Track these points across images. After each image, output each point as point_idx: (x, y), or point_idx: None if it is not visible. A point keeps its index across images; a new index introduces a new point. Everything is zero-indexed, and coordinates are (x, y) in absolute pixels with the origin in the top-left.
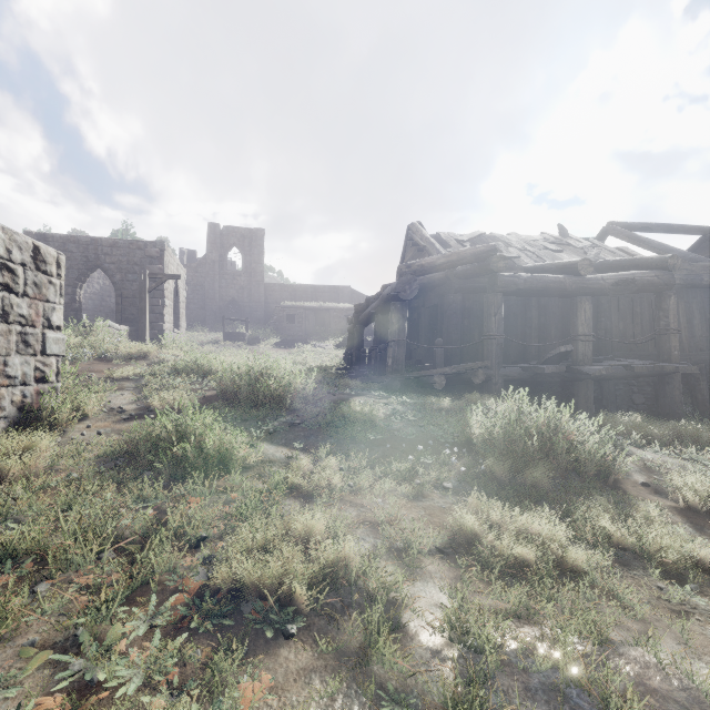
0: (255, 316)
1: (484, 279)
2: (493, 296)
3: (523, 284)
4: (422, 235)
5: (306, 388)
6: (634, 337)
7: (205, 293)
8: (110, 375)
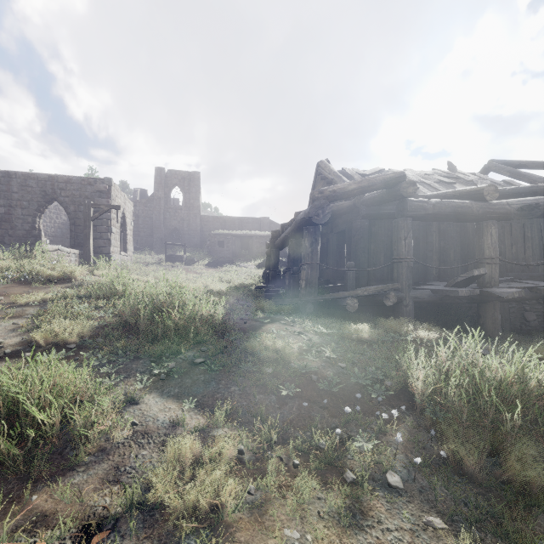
0: (193, 242)
1: (388, 206)
2: (402, 221)
3: (431, 209)
4: (330, 170)
5: (216, 316)
6: (525, 260)
7: (153, 223)
8: (17, 300)
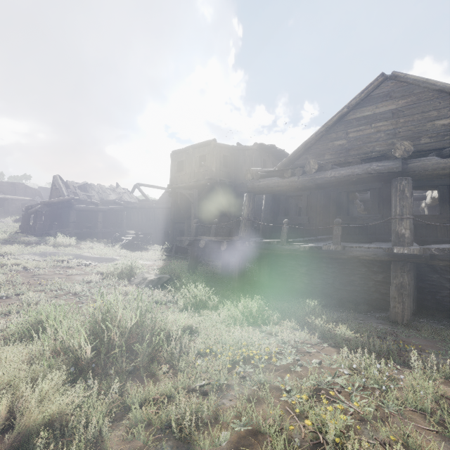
0: None
1: (77, 203)
2: (72, 211)
3: (82, 208)
4: (58, 183)
5: (7, 235)
6: (125, 221)
7: None
8: None
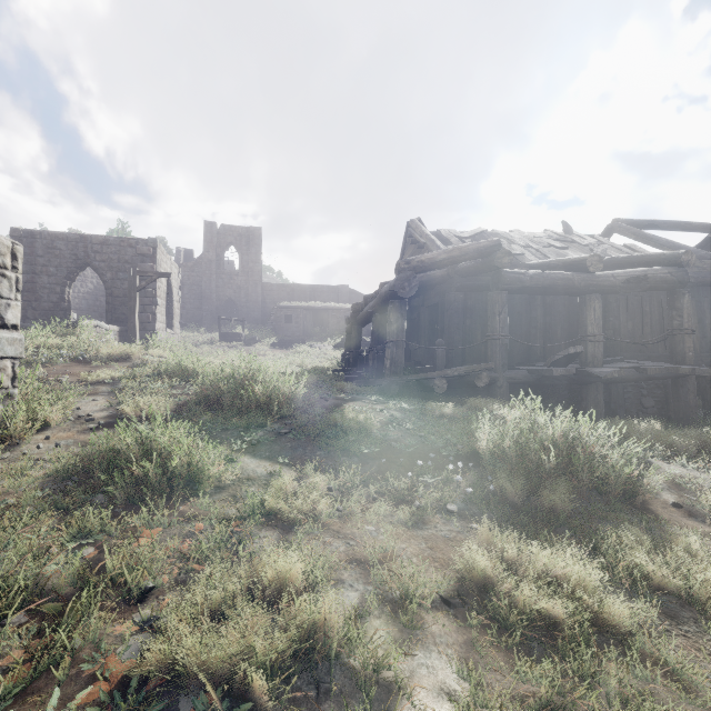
0: (253, 316)
1: (487, 276)
2: (497, 294)
3: (529, 281)
4: (421, 232)
5: (296, 393)
6: (643, 338)
7: (202, 293)
8: (85, 378)
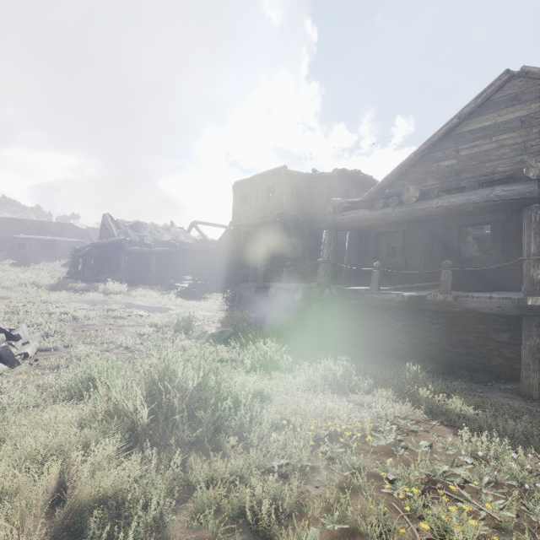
0: None
1: (128, 245)
2: (123, 254)
3: (133, 251)
4: (108, 222)
5: (55, 281)
6: (181, 266)
7: None
8: None
